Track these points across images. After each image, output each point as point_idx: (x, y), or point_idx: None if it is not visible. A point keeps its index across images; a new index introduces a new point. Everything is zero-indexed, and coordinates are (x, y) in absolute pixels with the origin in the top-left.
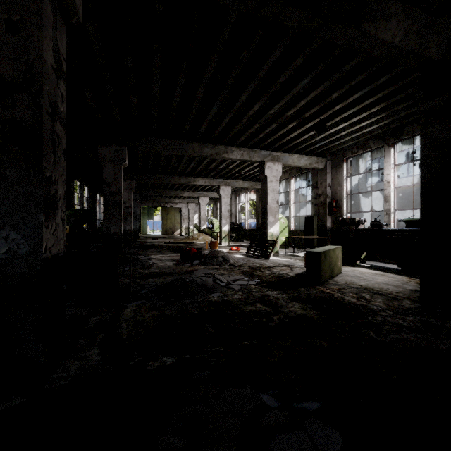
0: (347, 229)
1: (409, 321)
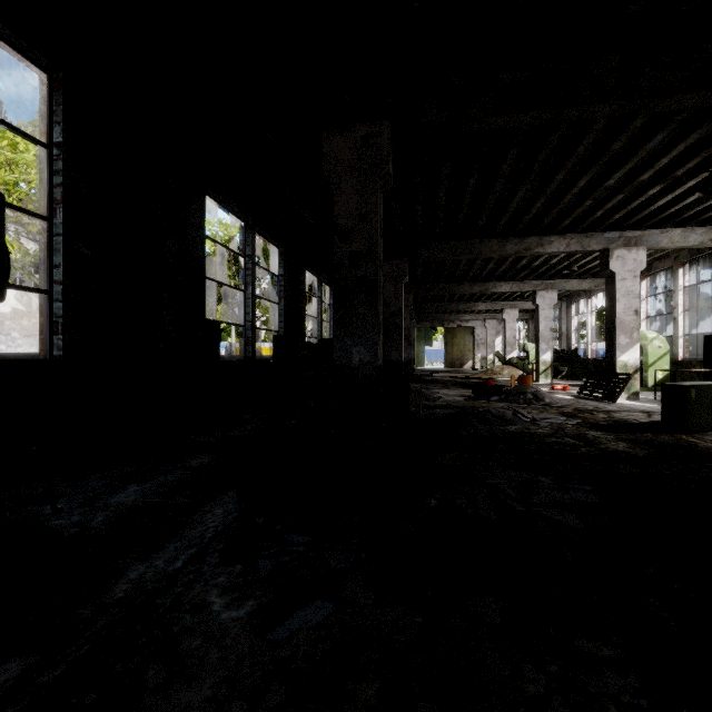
0: None
1: None
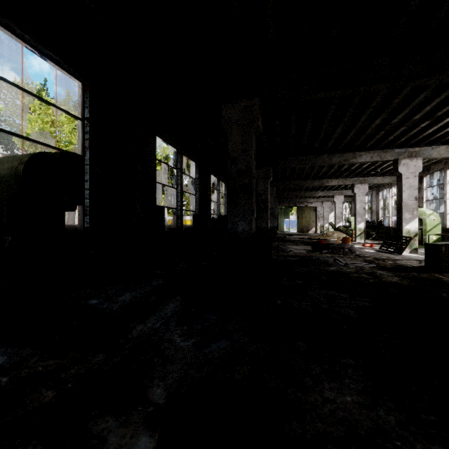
0: None
1: None
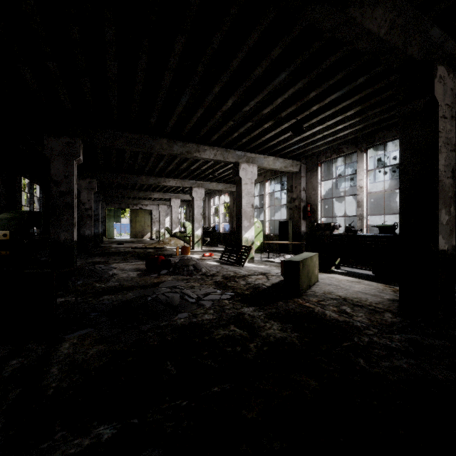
0: (322, 234)
1: (397, 341)
